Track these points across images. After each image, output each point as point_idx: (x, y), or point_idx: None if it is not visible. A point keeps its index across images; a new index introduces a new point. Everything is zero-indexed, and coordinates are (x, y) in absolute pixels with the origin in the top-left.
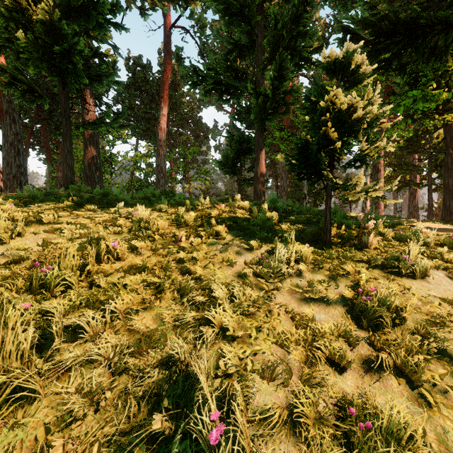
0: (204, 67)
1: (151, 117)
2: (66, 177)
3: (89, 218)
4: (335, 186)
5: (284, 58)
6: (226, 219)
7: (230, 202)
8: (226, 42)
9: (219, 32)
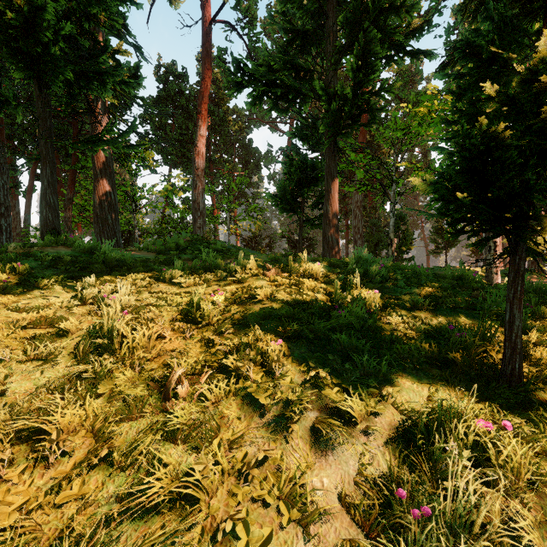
0: (251, 63)
1: (187, 139)
2: (45, 221)
3: (17, 310)
4: (540, 253)
5: (371, 38)
6: (284, 310)
7: (290, 263)
8: (282, 31)
9: (273, 17)
